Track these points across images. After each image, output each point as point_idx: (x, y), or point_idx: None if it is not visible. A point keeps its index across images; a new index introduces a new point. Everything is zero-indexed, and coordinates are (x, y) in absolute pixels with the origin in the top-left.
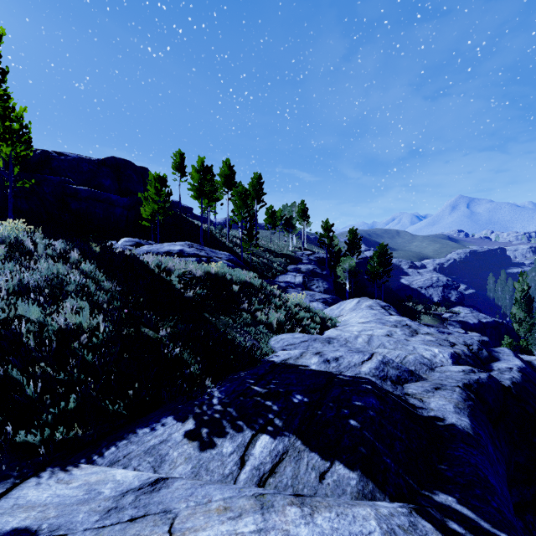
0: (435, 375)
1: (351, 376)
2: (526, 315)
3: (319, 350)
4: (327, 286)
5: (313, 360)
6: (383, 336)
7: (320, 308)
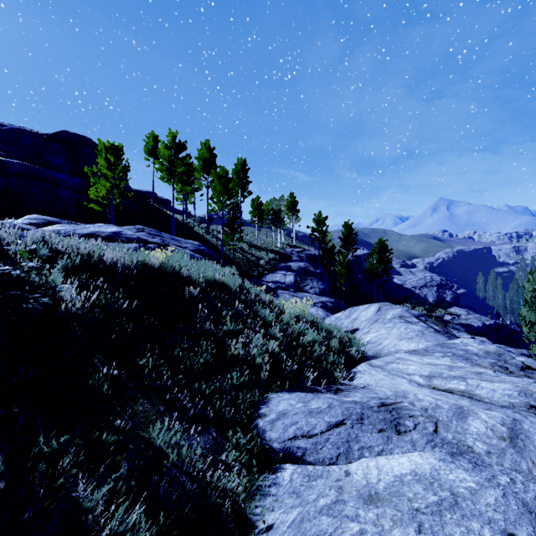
0: None
1: None
2: None
3: None
4: (323, 286)
5: None
6: (533, 414)
7: (321, 316)
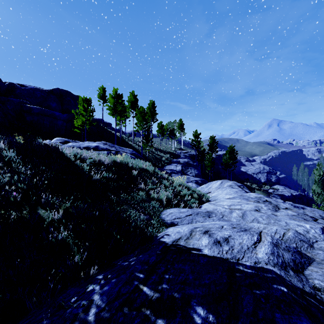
0: (320, 254)
1: (251, 267)
2: (321, 190)
3: (206, 227)
4: (197, 172)
5: (204, 241)
6: (254, 211)
7: (194, 187)
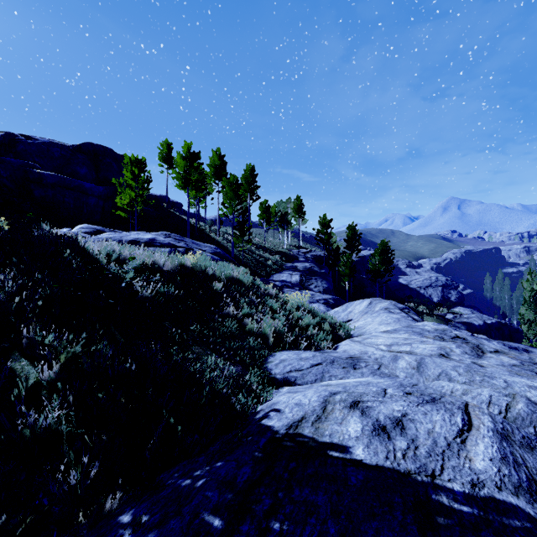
0: None
1: (468, 496)
2: (536, 316)
3: (352, 393)
4: (327, 285)
5: (352, 426)
6: (438, 357)
7: (322, 310)
